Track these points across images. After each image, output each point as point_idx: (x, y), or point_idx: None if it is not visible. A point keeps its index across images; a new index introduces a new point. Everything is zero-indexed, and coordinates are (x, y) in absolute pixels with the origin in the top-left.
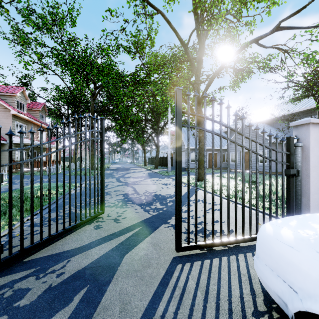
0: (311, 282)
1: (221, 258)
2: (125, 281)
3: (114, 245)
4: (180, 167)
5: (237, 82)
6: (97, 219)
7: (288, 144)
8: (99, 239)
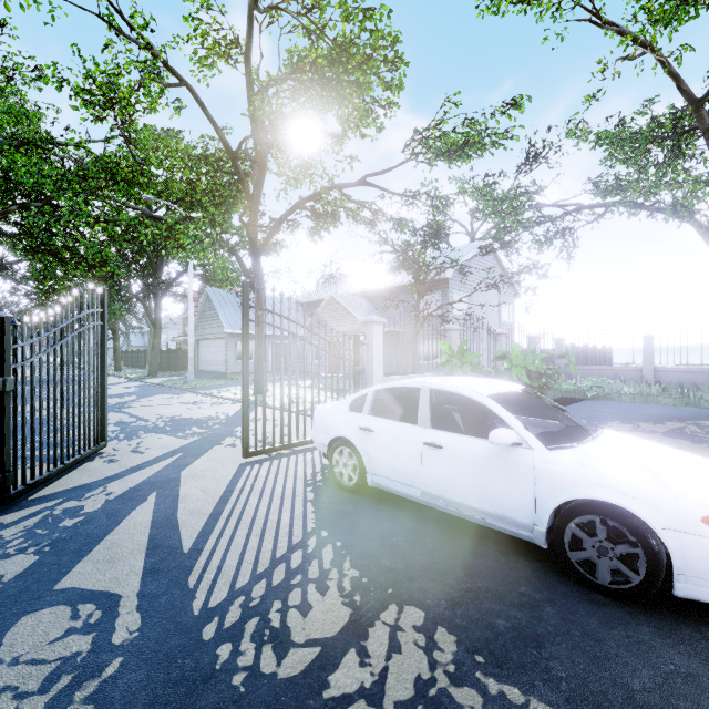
0: (334, 424)
1: (290, 457)
2: (196, 482)
3: (159, 469)
4: (248, 366)
5: (318, 231)
6: (99, 455)
7: (356, 342)
8: (130, 469)
